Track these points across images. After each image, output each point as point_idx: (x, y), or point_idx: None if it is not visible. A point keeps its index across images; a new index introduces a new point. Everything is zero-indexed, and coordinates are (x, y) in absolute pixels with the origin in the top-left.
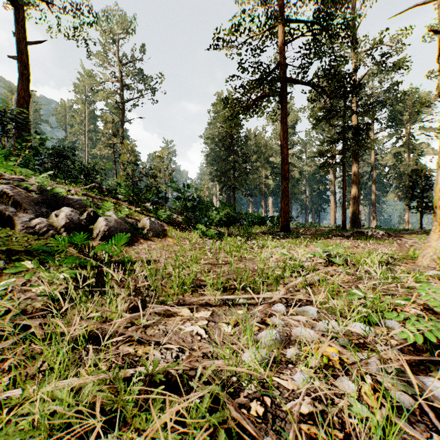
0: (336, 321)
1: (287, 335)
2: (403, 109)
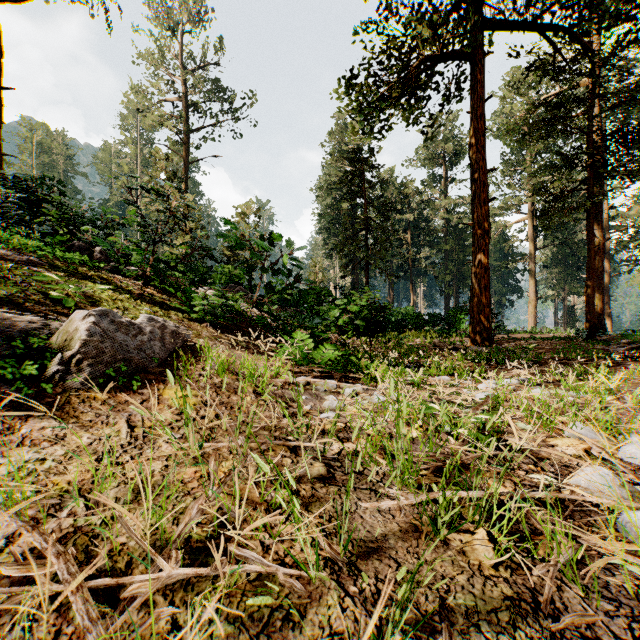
0: None
1: None
2: None
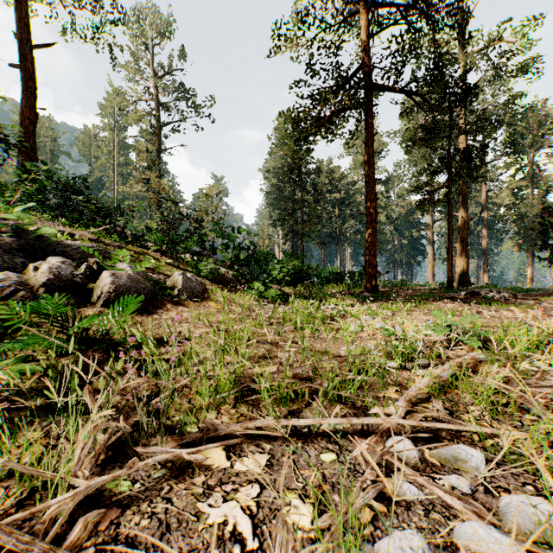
0: (537, 492)
1: (444, 545)
2: (524, 131)
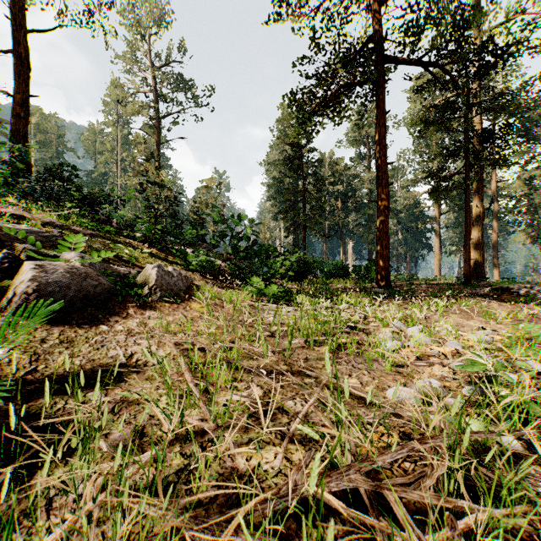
0: None
1: None
2: (537, 118)
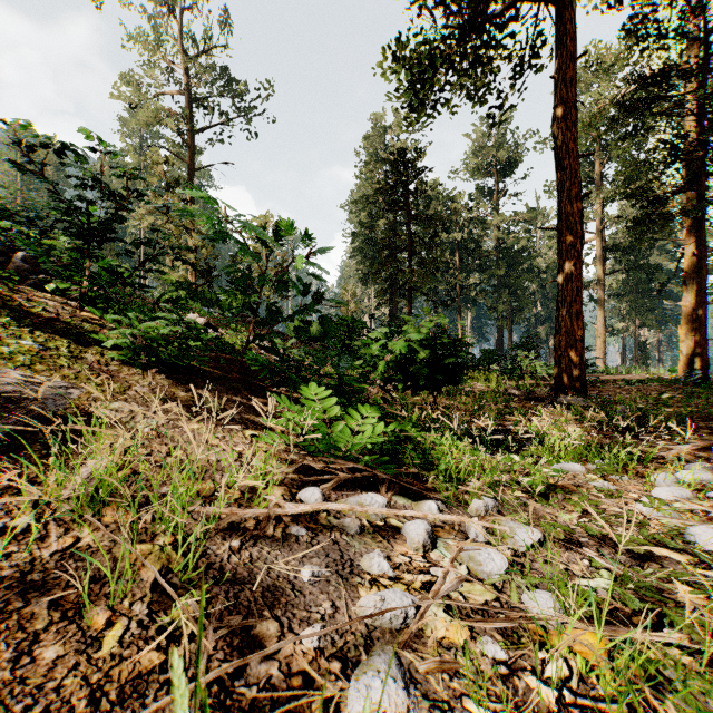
0: None
1: None
2: None
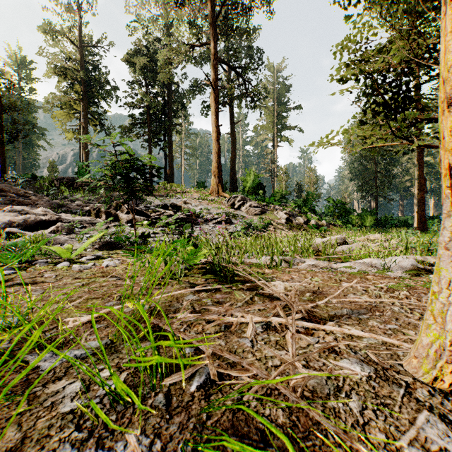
0: None
1: None
2: None
